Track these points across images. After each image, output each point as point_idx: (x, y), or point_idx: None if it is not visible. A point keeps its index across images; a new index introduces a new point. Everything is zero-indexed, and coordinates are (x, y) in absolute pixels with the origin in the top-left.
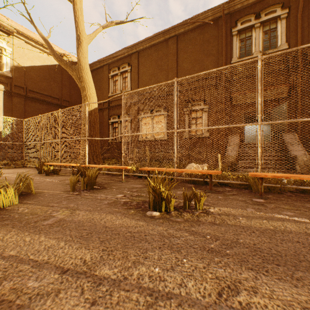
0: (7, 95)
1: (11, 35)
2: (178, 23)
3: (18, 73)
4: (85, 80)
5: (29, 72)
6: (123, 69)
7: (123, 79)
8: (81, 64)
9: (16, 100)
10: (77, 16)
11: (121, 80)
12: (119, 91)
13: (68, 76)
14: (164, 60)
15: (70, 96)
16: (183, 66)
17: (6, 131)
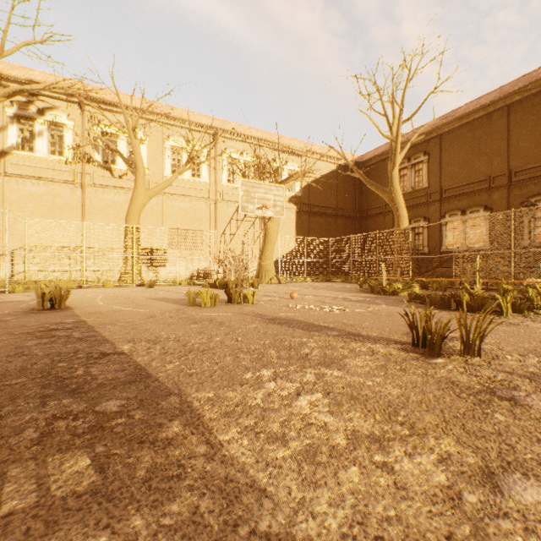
0: (297, 214)
1: (300, 156)
2: (511, 92)
3: (305, 191)
4: (397, 201)
5: (311, 187)
6: (416, 160)
7: (415, 172)
8: (393, 186)
9: (303, 218)
10: (397, 151)
11: (412, 174)
12: (409, 189)
13: (342, 180)
14: (485, 141)
15: (344, 202)
16: (519, 146)
17: (297, 249)
